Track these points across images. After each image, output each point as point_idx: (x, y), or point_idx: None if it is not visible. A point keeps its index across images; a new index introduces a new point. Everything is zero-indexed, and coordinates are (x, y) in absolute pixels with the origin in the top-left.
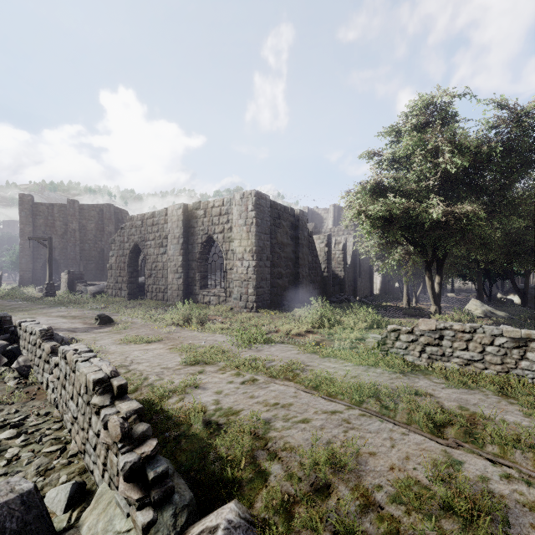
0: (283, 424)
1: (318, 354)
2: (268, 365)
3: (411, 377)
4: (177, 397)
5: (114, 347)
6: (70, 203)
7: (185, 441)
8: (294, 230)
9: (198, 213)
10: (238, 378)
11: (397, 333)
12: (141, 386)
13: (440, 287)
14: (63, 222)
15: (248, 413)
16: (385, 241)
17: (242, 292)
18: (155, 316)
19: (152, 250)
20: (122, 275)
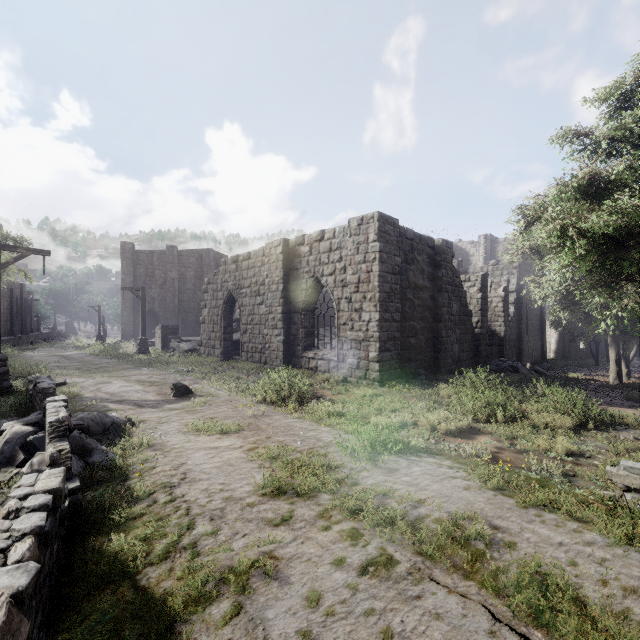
0: None
1: (509, 496)
2: (412, 515)
3: None
4: (225, 604)
5: (176, 438)
6: (169, 250)
7: None
8: (434, 268)
9: (302, 250)
10: (354, 549)
11: None
12: (174, 548)
13: None
14: (163, 271)
15: None
16: (600, 278)
17: (359, 357)
18: (243, 387)
19: (247, 299)
20: (215, 330)
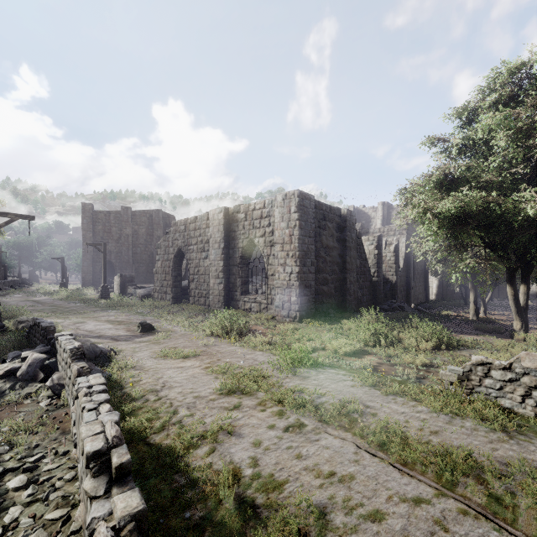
0: (345, 519)
1: (378, 389)
2: (317, 402)
3: (522, 441)
4: (206, 447)
5: (150, 361)
6: (124, 210)
7: (210, 533)
8: (341, 232)
9: (239, 216)
10: (281, 420)
11: (486, 368)
12: (168, 424)
13: (527, 299)
14: (118, 228)
15: (294, 489)
16: (454, 243)
17: (284, 300)
18: (194, 324)
19: (194, 254)
20: (167, 279)
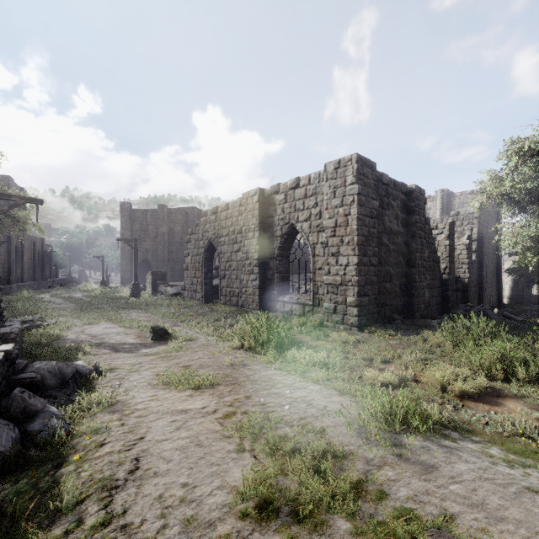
0: None
1: None
2: None
3: None
4: None
5: (142, 393)
6: (160, 208)
7: None
8: (407, 214)
9: (277, 198)
10: None
11: None
12: None
13: None
14: (155, 226)
15: None
16: None
17: (336, 301)
18: (220, 330)
19: (226, 247)
20: (197, 276)
